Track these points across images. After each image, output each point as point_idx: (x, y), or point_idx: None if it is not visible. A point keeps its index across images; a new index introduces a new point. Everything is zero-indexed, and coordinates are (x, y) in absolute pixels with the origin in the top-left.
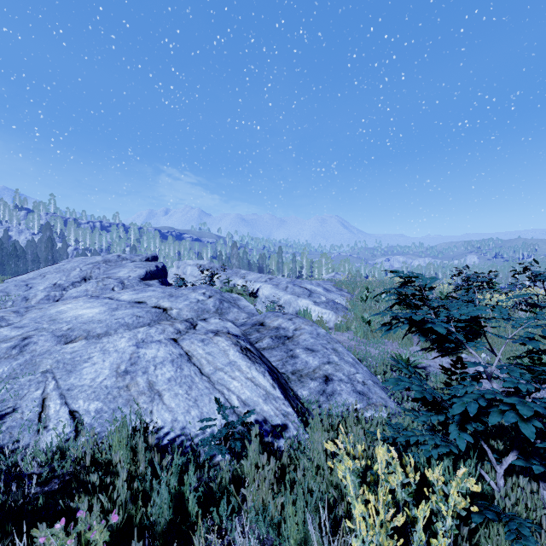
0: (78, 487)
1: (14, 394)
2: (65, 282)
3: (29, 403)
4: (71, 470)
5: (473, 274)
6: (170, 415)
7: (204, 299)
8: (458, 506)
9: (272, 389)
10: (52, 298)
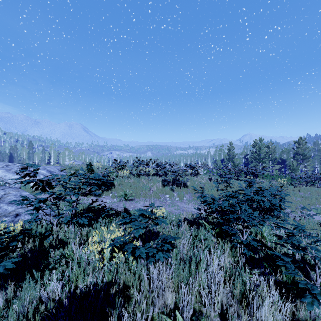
0: None
1: None
2: None
3: None
4: None
5: (119, 162)
6: None
7: None
8: (19, 230)
9: None
10: None
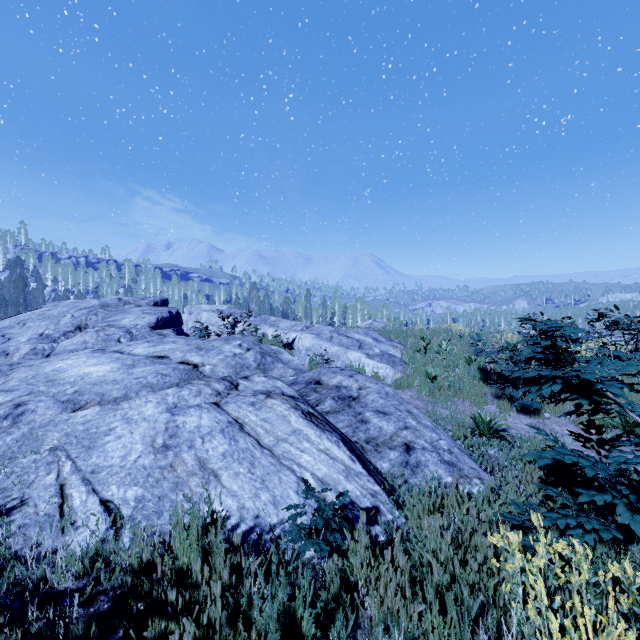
0: (148, 609)
1: (17, 480)
2: (54, 332)
3: (42, 493)
4: (119, 582)
5: (546, 321)
6: (234, 502)
7: (242, 353)
8: None
9: (351, 463)
10: (40, 352)
